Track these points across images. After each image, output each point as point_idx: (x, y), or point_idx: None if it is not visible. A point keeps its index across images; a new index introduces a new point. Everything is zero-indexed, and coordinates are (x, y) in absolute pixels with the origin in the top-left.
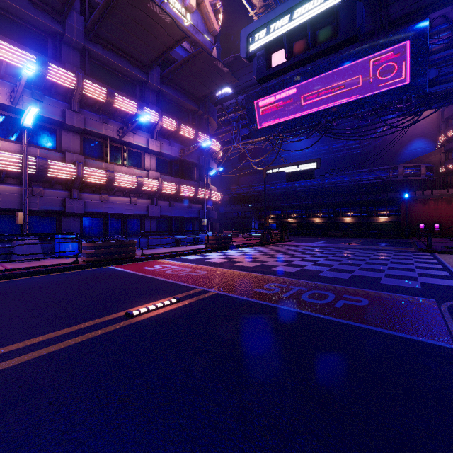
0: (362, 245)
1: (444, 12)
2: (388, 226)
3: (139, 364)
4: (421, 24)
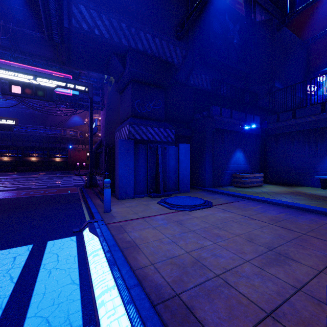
0: (47, 175)
1: (84, 72)
2: (61, 164)
3: None
4: (76, 72)
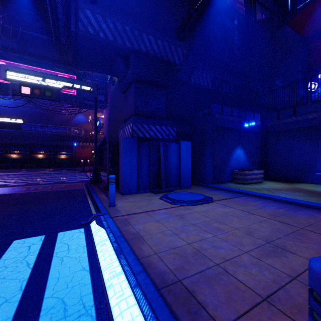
0: (53, 172)
1: (89, 72)
2: (66, 161)
3: (0, 205)
4: (81, 72)
